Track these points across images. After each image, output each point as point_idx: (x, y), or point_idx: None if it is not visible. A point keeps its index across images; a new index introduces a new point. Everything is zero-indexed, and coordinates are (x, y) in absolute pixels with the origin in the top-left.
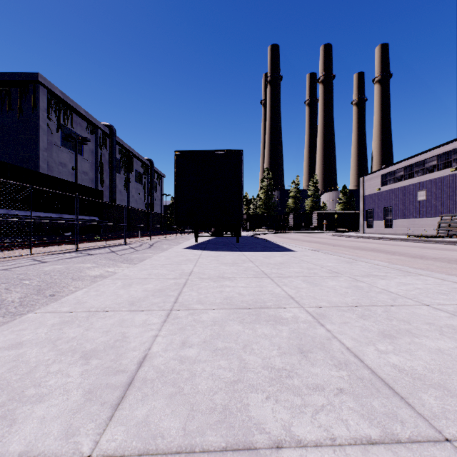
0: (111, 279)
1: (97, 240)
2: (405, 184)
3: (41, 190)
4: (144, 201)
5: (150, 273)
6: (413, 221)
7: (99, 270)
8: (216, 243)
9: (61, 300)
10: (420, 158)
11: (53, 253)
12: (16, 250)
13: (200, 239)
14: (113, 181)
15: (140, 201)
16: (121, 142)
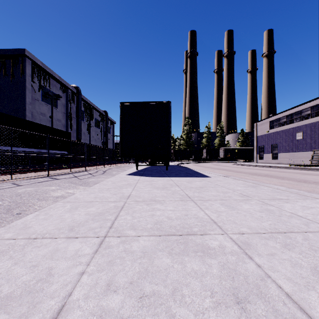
0: (62, 202)
1: (65, 168)
2: (287, 128)
3: (24, 132)
4: (101, 140)
5: (96, 197)
6: (293, 154)
7: (61, 192)
8: (151, 170)
9: (10, 224)
10: (298, 109)
11: (30, 178)
12: (1, 176)
13: (139, 167)
14: (78, 126)
15: (98, 140)
16: (85, 98)
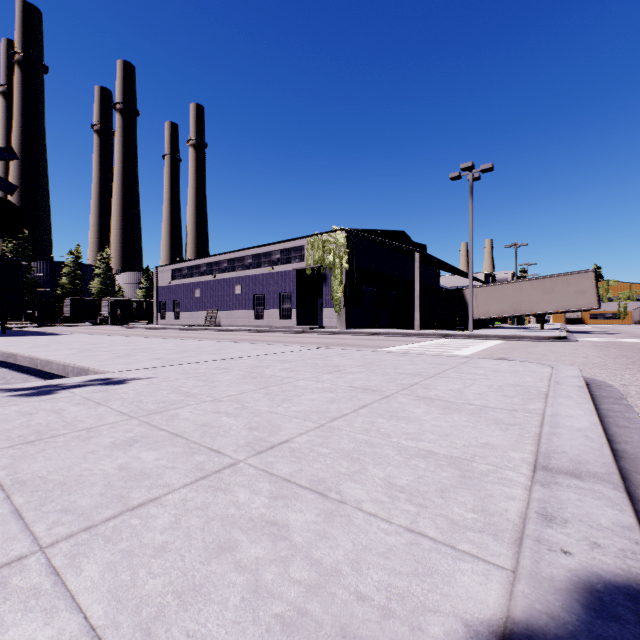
0: None
1: None
2: (189, 282)
3: None
4: None
5: None
6: (193, 313)
7: None
8: None
9: None
10: (197, 263)
11: None
12: None
13: None
14: None
15: None
16: None
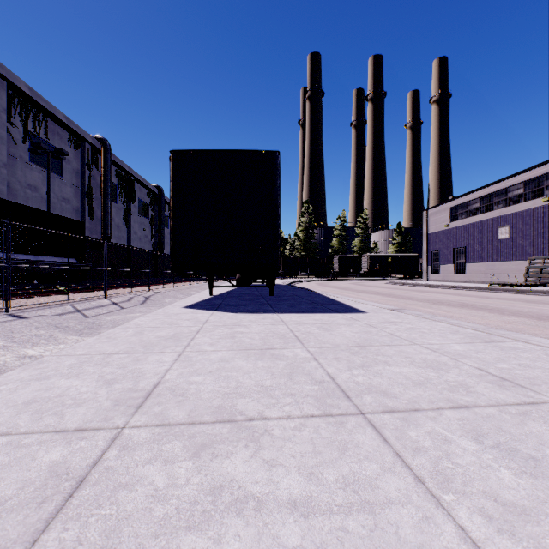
0: None
1: (60, 292)
2: (482, 219)
3: None
4: (151, 239)
5: (34, 399)
6: (492, 265)
7: (3, 357)
8: (240, 296)
9: None
10: (501, 186)
11: None
12: None
13: (218, 290)
14: (106, 212)
15: (145, 239)
16: (119, 162)
